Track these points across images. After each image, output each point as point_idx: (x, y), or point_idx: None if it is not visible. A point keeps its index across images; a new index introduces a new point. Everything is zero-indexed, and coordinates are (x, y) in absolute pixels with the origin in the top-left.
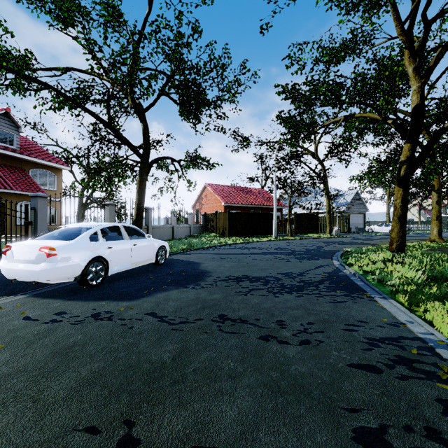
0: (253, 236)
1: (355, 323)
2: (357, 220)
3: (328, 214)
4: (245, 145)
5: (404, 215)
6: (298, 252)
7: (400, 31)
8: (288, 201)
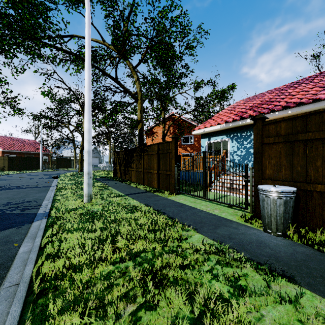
0: (26, 170)
1: (45, 180)
2: (95, 161)
3: (75, 158)
4: (20, 114)
5: (82, 161)
6: (48, 174)
7: (81, 108)
8: (50, 152)
